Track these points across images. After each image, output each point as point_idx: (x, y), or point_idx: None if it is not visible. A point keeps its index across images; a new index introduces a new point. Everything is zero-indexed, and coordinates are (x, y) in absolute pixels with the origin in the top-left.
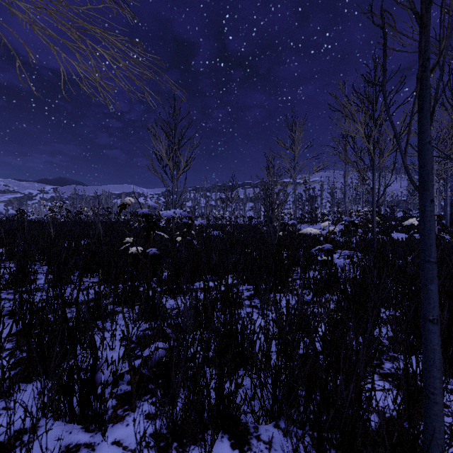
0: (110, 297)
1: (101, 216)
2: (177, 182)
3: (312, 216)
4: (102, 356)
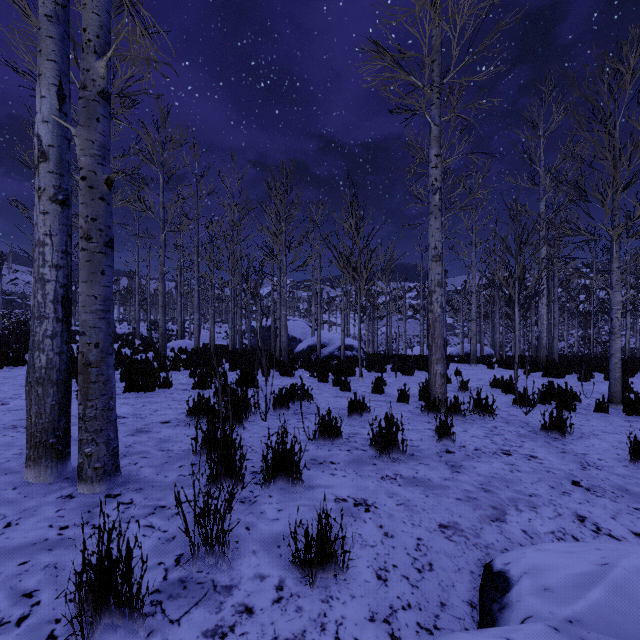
0: None
1: None
2: None
3: None
4: None
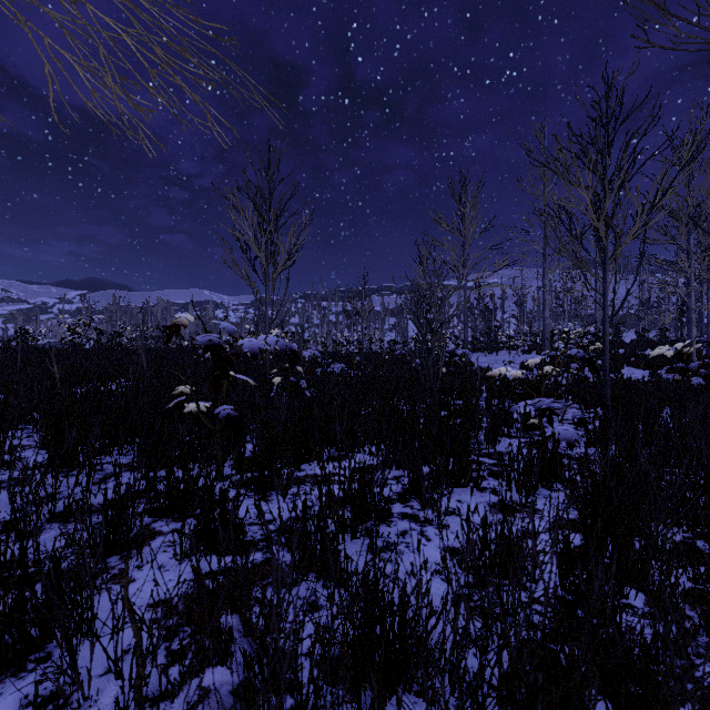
0: (142, 504)
1: (155, 339)
2: (273, 285)
3: (490, 341)
4: (89, 679)
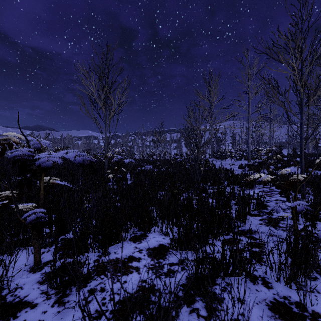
0: None
1: None
2: (109, 123)
3: (222, 154)
4: None
